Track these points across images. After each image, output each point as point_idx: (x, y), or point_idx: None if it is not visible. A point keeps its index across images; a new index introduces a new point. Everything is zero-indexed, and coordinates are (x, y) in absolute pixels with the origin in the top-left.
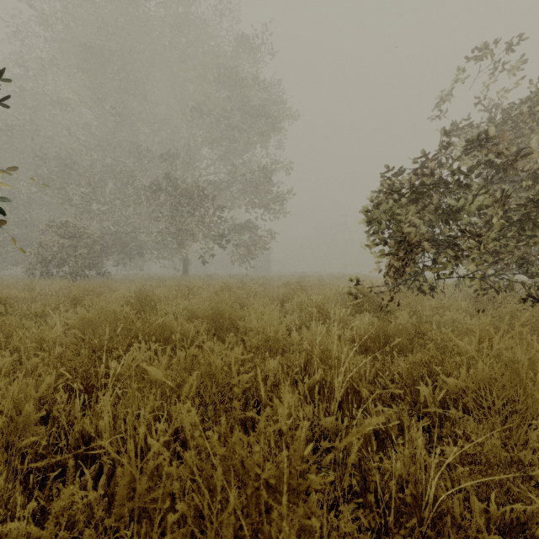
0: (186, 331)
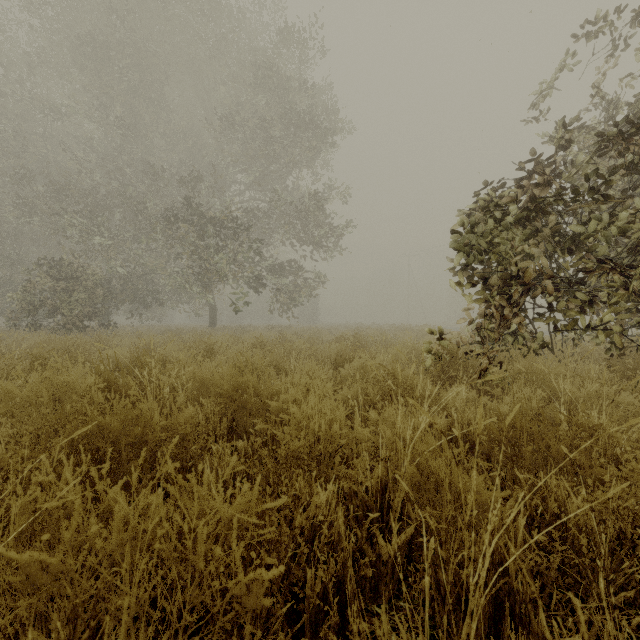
0: (179, 422)
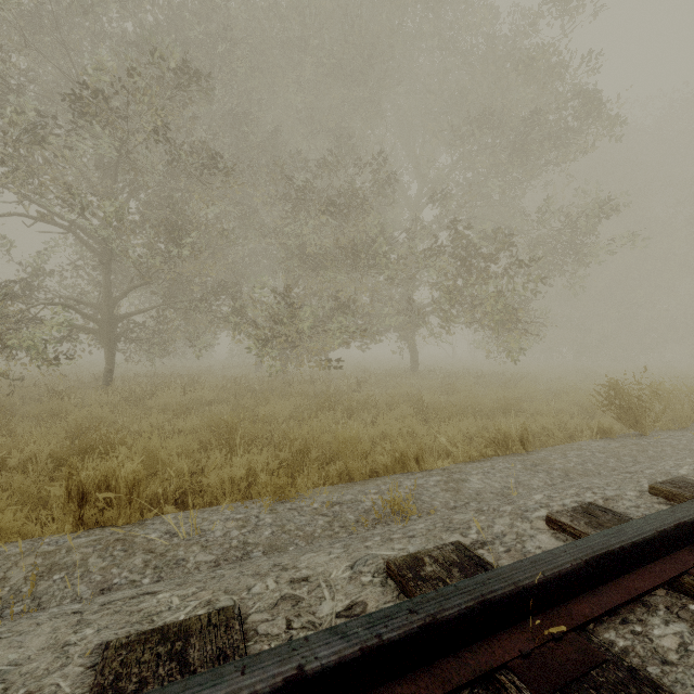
0: None
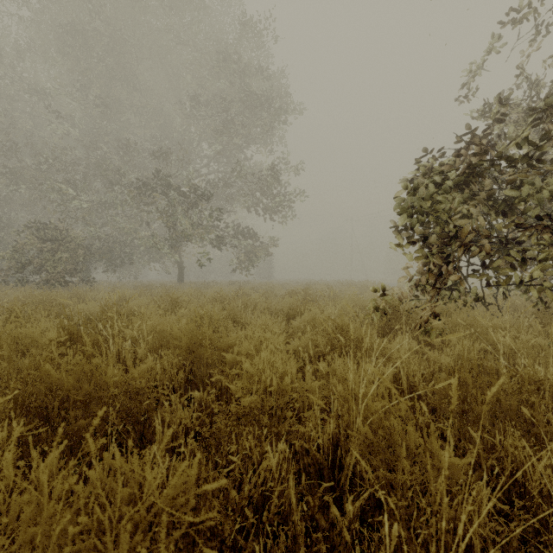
0: (134, 376)
